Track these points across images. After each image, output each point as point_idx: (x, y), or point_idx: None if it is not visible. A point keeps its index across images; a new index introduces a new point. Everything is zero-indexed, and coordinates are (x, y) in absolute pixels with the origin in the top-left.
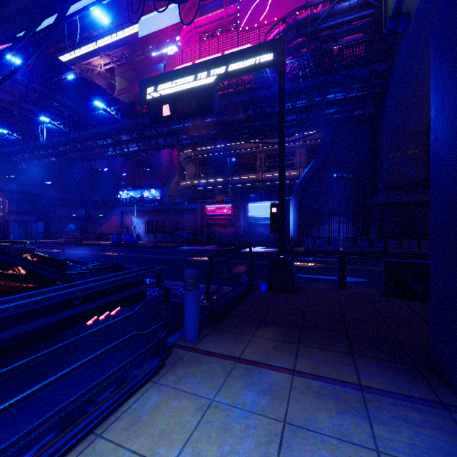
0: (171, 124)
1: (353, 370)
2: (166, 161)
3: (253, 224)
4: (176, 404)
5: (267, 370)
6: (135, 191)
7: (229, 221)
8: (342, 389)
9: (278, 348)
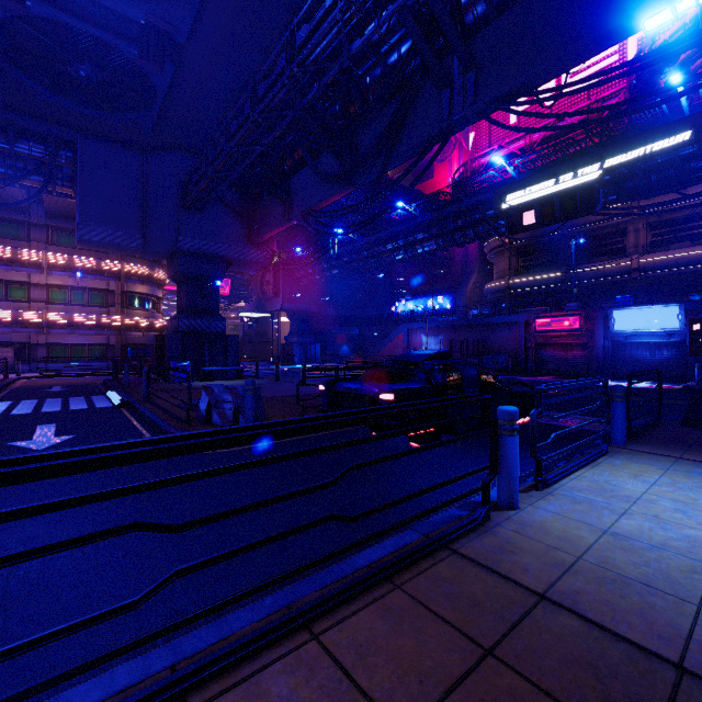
0: (485, 209)
1: None
2: (458, 255)
3: (623, 344)
4: (639, 465)
5: None
6: (415, 301)
7: (575, 338)
8: None
9: None
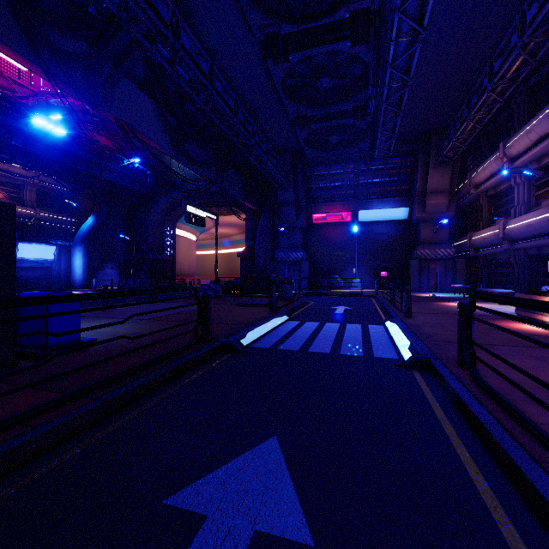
0: None
1: None
2: None
3: None
4: None
5: None
6: None
7: None
8: None
9: None
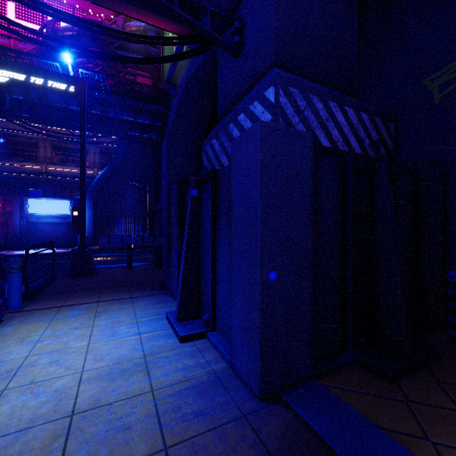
0: None
1: (129, 294)
2: None
3: (35, 223)
4: (29, 325)
5: (83, 305)
6: None
7: None
8: (123, 300)
9: (88, 297)
